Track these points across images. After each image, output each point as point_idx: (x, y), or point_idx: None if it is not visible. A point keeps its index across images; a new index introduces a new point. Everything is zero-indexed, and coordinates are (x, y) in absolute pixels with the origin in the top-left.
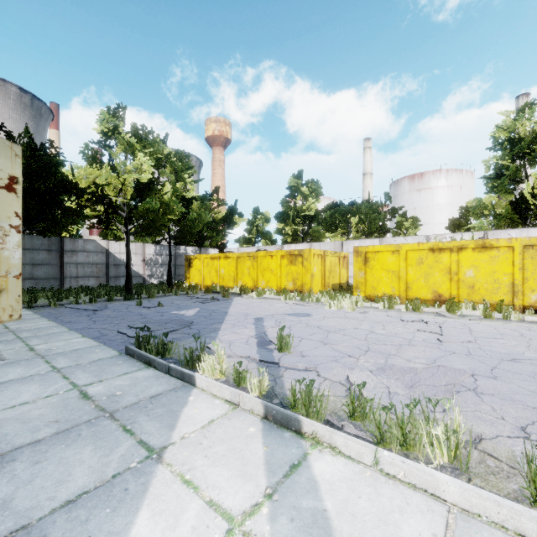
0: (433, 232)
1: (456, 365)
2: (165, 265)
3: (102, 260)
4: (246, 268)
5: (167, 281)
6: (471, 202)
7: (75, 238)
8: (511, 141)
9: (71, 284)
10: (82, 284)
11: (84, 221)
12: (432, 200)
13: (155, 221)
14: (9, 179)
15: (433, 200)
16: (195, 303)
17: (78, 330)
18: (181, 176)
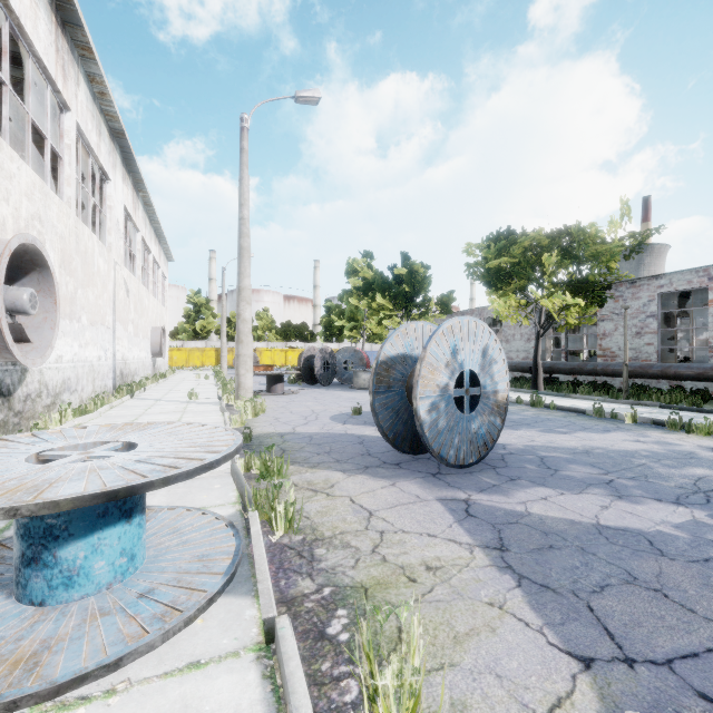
0: None
1: None
2: None
3: None
4: None
5: None
6: (181, 323)
7: None
8: (194, 304)
9: None
10: None
11: None
12: None
13: None
14: None
15: None
16: None
17: None
18: None
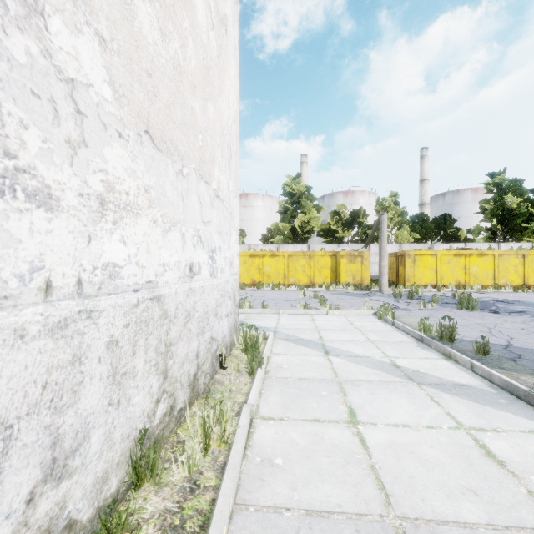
0: (254, 239)
1: (255, 301)
2: None
3: None
4: None
5: None
6: (274, 225)
7: None
8: (291, 194)
9: None
10: None
11: None
12: (254, 215)
13: None
14: None
15: (254, 216)
16: None
17: None
18: None
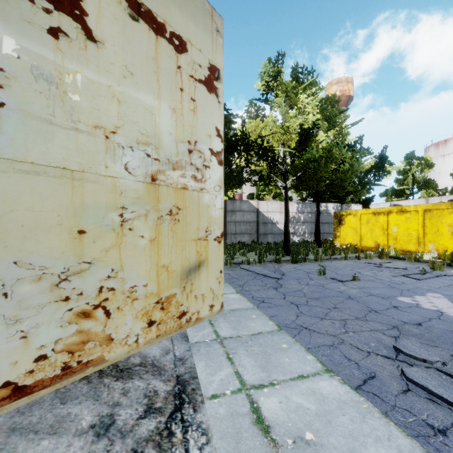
0: None
1: None
2: (306, 223)
3: (253, 219)
4: (444, 226)
5: (315, 239)
6: None
7: (233, 200)
8: None
9: (231, 239)
10: (239, 240)
11: (238, 186)
12: None
13: (316, 172)
14: (209, 71)
15: None
16: (402, 278)
17: (293, 331)
18: (336, 121)
